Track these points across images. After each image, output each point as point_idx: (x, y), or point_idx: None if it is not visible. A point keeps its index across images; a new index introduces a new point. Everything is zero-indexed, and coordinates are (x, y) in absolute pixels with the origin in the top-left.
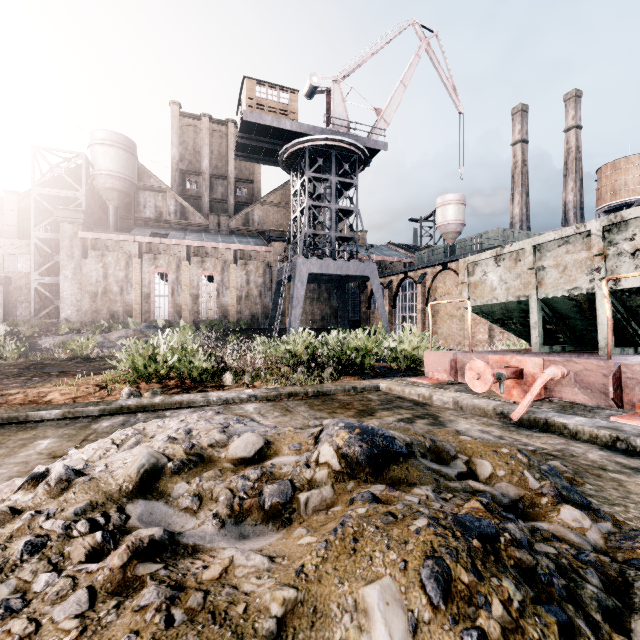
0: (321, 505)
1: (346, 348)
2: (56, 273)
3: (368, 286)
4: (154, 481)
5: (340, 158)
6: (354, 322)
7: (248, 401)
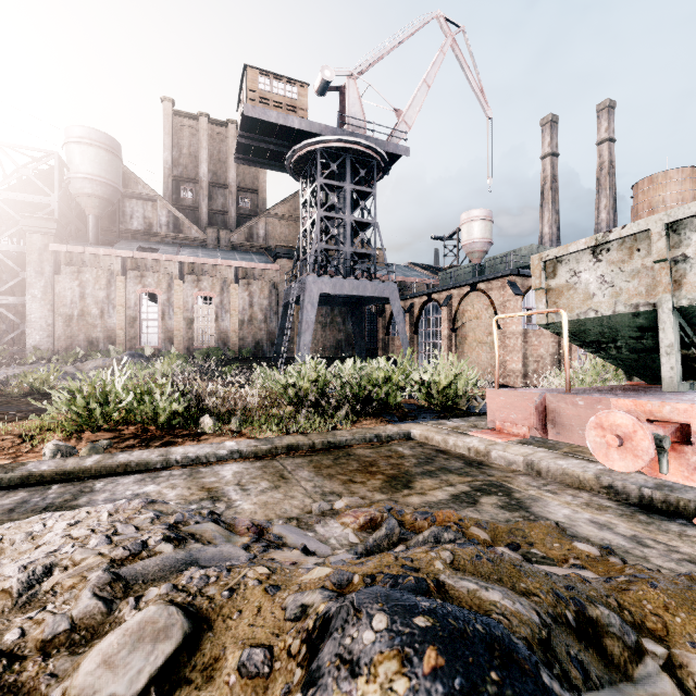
0: None
1: (366, 382)
2: (23, 292)
3: (387, 310)
4: None
5: (356, 163)
6: (371, 350)
7: (229, 459)
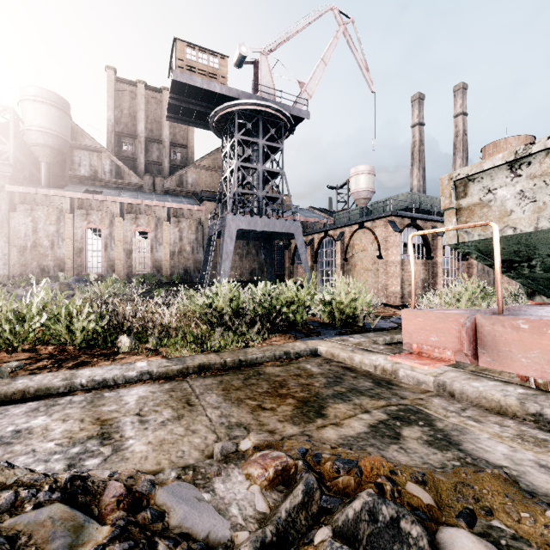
0: None
1: (275, 302)
2: None
3: (292, 244)
4: None
5: (267, 123)
6: (280, 276)
7: (138, 381)
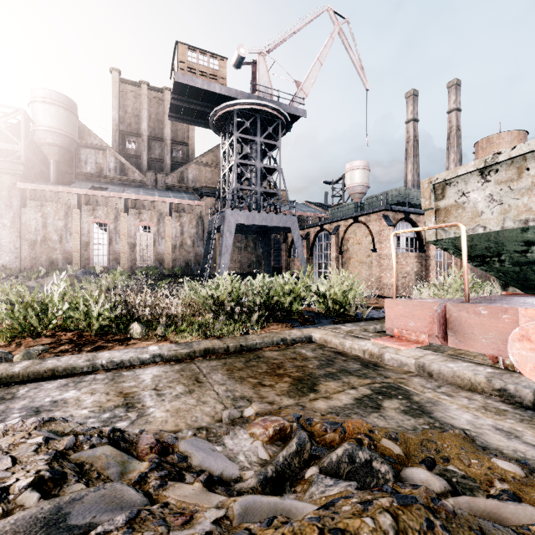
0: None
1: (273, 293)
2: None
3: (289, 237)
4: None
5: (265, 122)
6: (277, 268)
7: (151, 363)
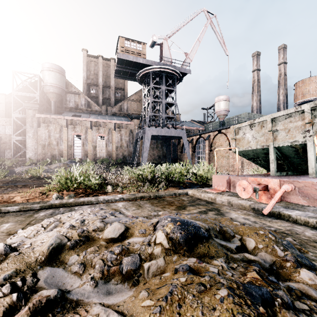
0: (157, 271)
1: (170, 173)
2: (24, 135)
3: (181, 141)
4: (58, 254)
5: (167, 77)
6: (174, 159)
7: (119, 201)
